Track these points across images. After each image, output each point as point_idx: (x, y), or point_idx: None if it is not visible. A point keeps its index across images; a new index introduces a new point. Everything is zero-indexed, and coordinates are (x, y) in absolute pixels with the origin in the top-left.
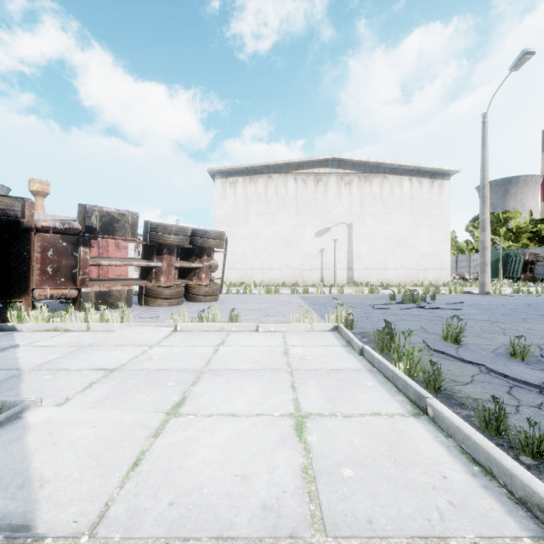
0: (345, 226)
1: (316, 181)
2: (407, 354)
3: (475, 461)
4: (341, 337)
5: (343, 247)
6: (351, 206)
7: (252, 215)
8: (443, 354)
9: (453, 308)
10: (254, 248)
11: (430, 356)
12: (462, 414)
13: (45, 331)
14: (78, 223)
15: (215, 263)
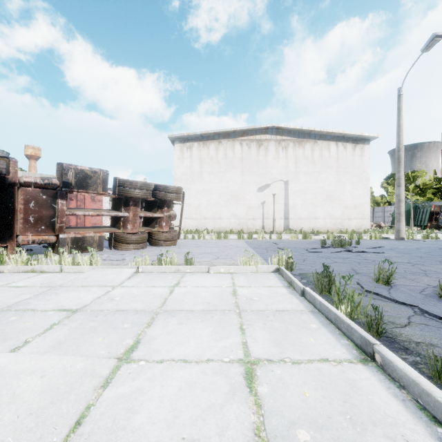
0: (282, 183)
1: (258, 145)
2: (348, 297)
3: (437, 421)
4: (282, 278)
5: (281, 200)
6: (287, 166)
7: (205, 174)
8: (377, 295)
9: (376, 252)
10: (207, 201)
11: (370, 299)
12: (409, 360)
13: (24, 273)
14: (56, 179)
15: (174, 214)
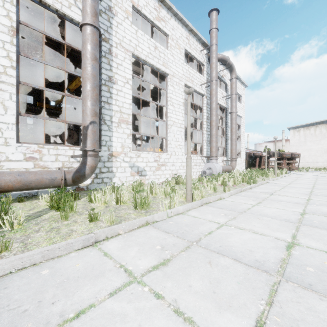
0: None
1: None
2: None
3: None
4: None
5: None
6: None
7: (308, 142)
8: None
9: None
10: (308, 154)
11: None
12: None
13: None
14: (268, 155)
15: (297, 161)
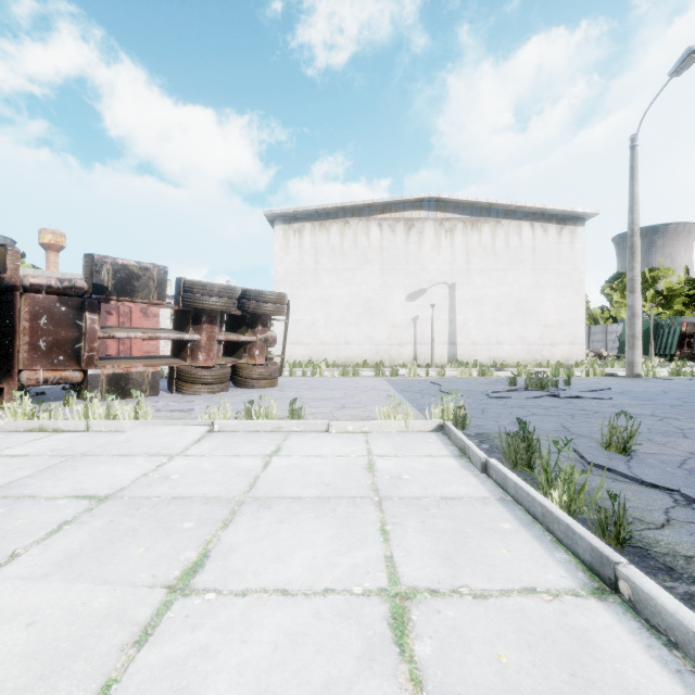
0: (446, 287)
1: (408, 228)
2: (564, 476)
3: None
4: (449, 441)
5: (443, 315)
6: (454, 260)
7: (324, 273)
8: (608, 471)
9: (599, 398)
10: (326, 316)
11: (601, 481)
12: (678, 591)
13: (26, 432)
14: (83, 281)
15: (273, 336)
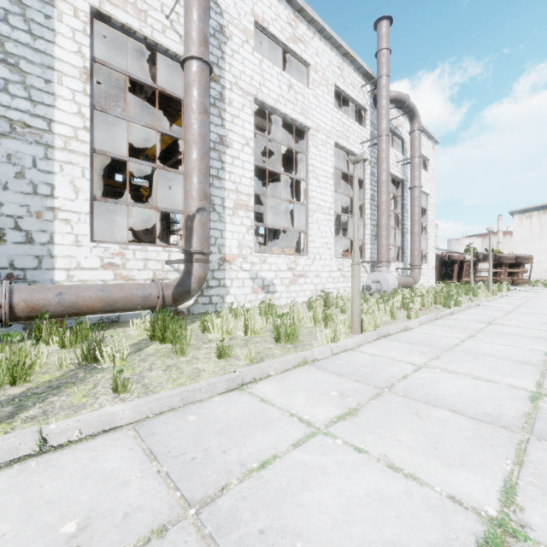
0: None
1: None
2: None
3: None
4: None
5: None
6: None
7: (546, 236)
8: None
9: None
10: None
11: None
12: None
13: None
14: (475, 258)
15: (526, 270)
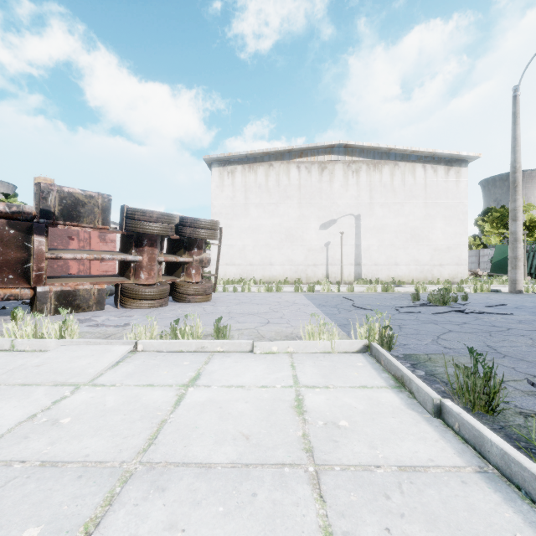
0: (352, 218)
1: (321, 169)
2: None
3: None
4: (379, 365)
5: (351, 241)
6: (359, 196)
7: (252, 206)
8: None
9: (501, 313)
10: (254, 242)
11: None
12: None
13: None
14: (31, 206)
15: (207, 257)
